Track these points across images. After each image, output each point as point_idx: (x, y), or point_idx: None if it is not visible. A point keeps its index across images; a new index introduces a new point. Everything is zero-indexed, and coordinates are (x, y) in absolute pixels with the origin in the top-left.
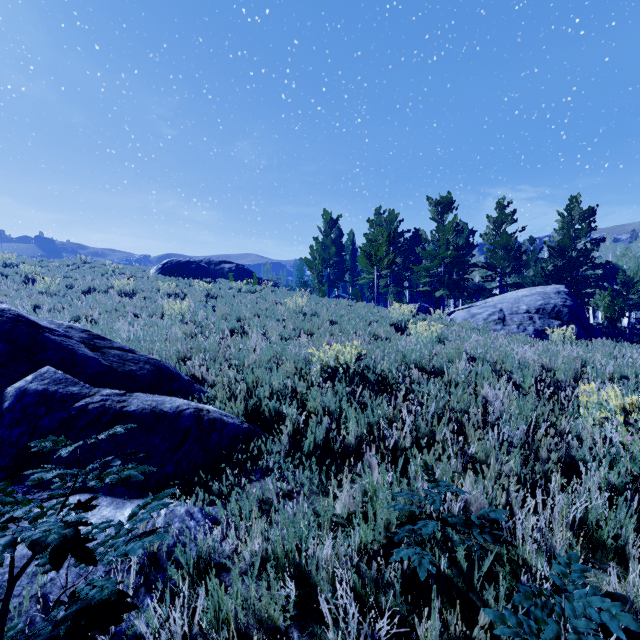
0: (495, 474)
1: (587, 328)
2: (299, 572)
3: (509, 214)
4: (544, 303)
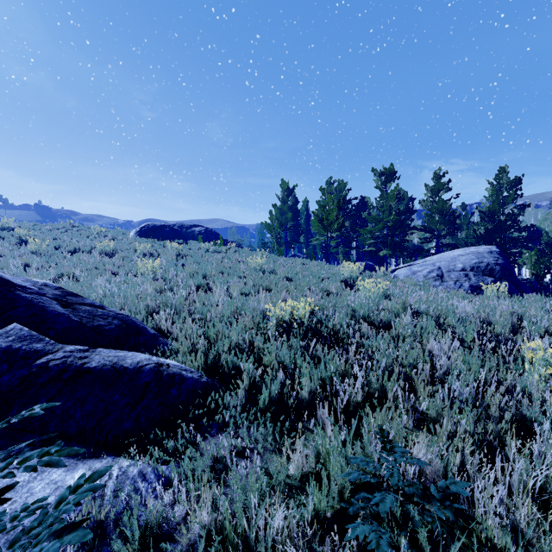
0: (448, 433)
1: (517, 284)
2: (248, 551)
3: (445, 183)
4: (478, 262)
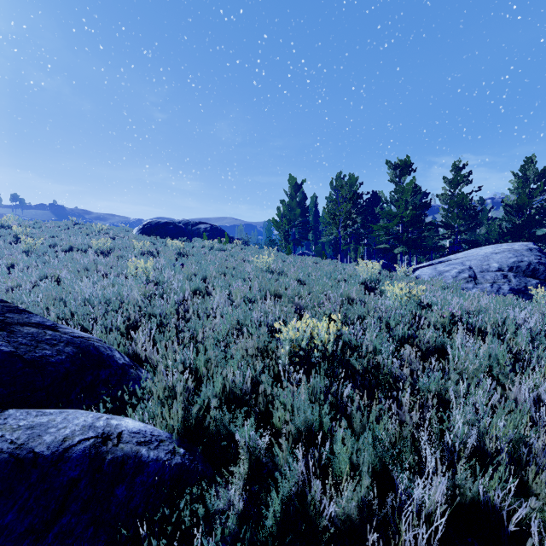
0: None
1: None
2: None
3: (465, 175)
4: (517, 260)
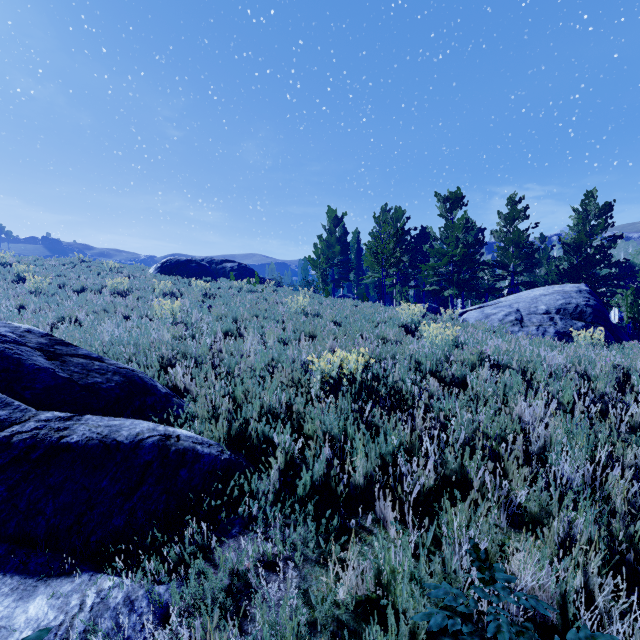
0: (559, 538)
1: (613, 330)
2: None
3: (521, 210)
4: (565, 303)
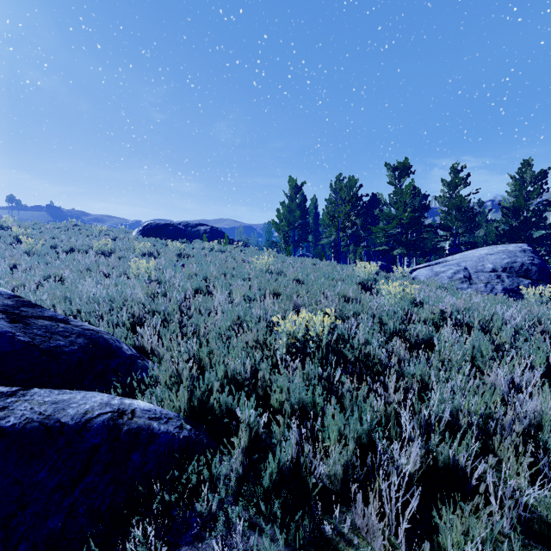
0: None
1: None
2: None
3: (463, 178)
4: (511, 261)
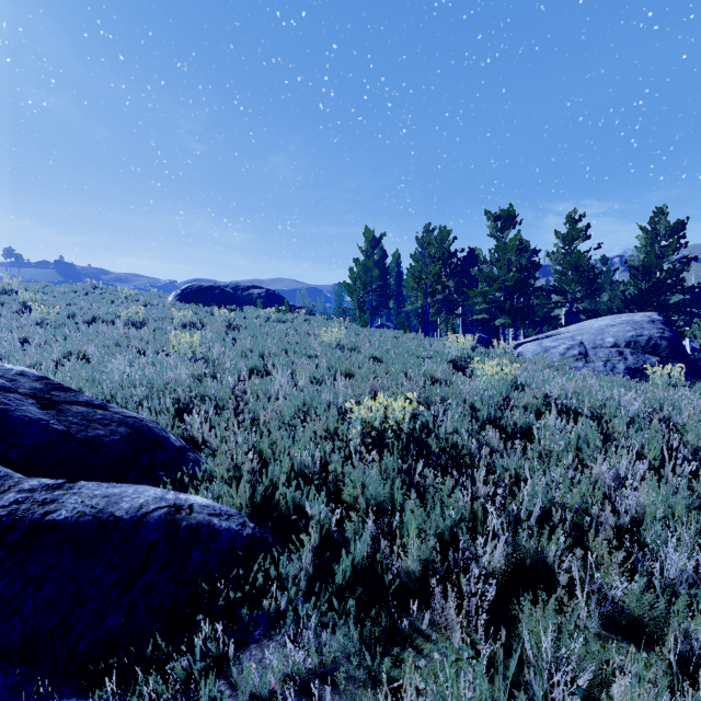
0: (675, 657)
1: (692, 366)
2: None
3: (582, 229)
4: (636, 334)
